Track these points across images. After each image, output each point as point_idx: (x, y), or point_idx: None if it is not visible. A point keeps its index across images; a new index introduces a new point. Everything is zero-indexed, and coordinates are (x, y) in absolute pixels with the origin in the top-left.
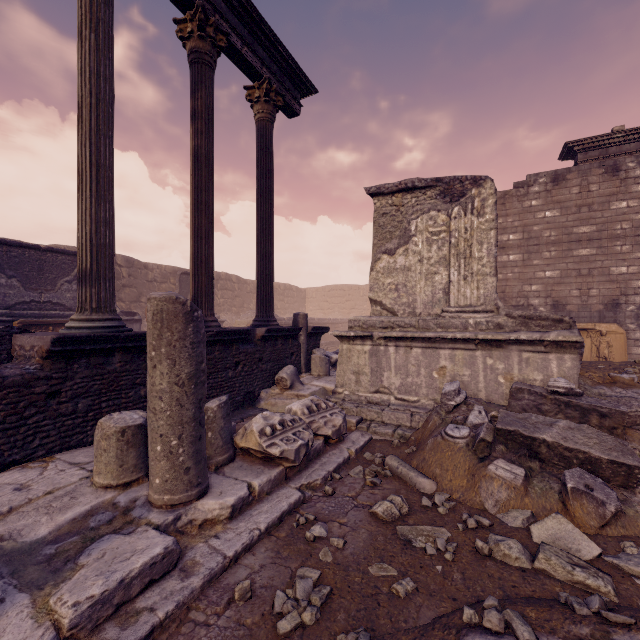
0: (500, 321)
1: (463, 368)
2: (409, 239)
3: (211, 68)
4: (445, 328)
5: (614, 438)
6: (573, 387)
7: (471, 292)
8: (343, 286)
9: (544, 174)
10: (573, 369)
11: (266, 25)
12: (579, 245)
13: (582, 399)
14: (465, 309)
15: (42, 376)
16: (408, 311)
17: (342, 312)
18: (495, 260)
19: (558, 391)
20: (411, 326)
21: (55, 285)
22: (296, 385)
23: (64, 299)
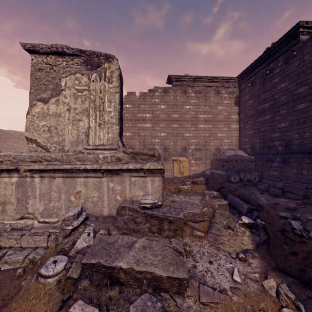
0: (119, 156)
1: (93, 191)
2: (60, 92)
3: None
4: (83, 161)
5: (173, 250)
6: (156, 201)
7: (104, 135)
8: None
9: (160, 88)
10: (159, 186)
11: None
12: (173, 122)
13: (160, 210)
14: (98, 147)
15: None
16: (58, 148)
17: None
18: (118, 114)
19: (146, 206)
20: (56, 160)
21: None
22: None
23: None
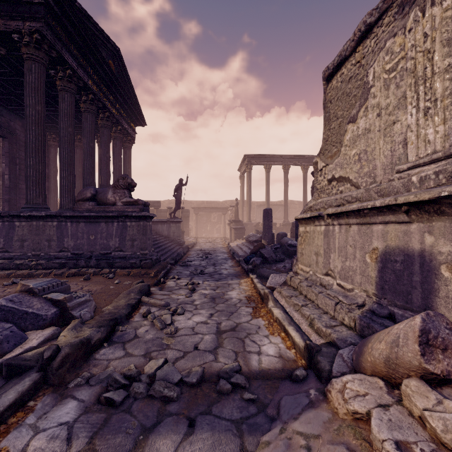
0: None
1: None
2: None
3: (287, 173)
4: None
5: None
6: None
7: None
8: None
9: None
10: None
11: (301, 155)
12: None
13: None
14: None
15: (261, 227)
16: None
17: None
18: None
19: None
20: None
21: (275, 213)
22: None
23: (277, 217)
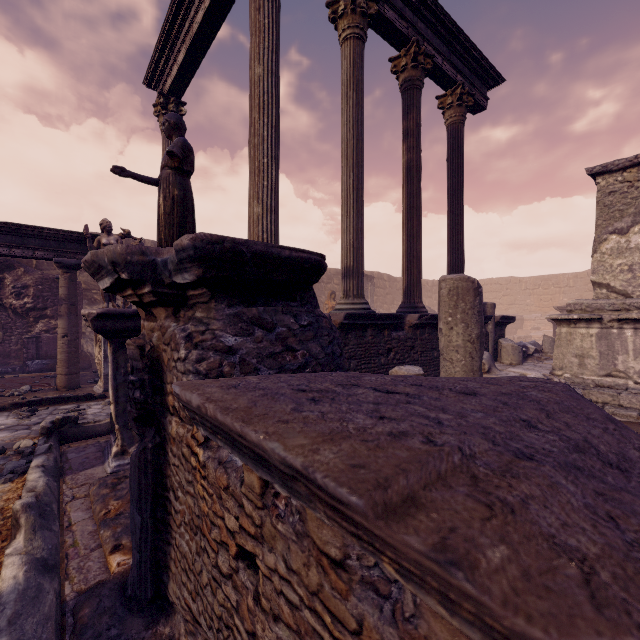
0: None
1: None
2: None
3: (420, 90)
4: None
5: None
6: None
7: None
8: (499, 280)
9: None
10: None
11: (463, 35)
12: None
13: None
14: None
15: None
16: None
17: (498, 308)
18: None
19: None
20: None
21: None
22: (493, 370)
23: None
